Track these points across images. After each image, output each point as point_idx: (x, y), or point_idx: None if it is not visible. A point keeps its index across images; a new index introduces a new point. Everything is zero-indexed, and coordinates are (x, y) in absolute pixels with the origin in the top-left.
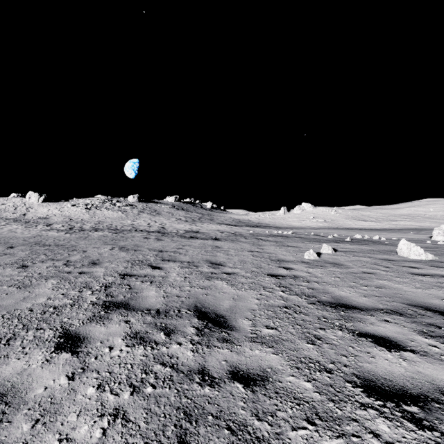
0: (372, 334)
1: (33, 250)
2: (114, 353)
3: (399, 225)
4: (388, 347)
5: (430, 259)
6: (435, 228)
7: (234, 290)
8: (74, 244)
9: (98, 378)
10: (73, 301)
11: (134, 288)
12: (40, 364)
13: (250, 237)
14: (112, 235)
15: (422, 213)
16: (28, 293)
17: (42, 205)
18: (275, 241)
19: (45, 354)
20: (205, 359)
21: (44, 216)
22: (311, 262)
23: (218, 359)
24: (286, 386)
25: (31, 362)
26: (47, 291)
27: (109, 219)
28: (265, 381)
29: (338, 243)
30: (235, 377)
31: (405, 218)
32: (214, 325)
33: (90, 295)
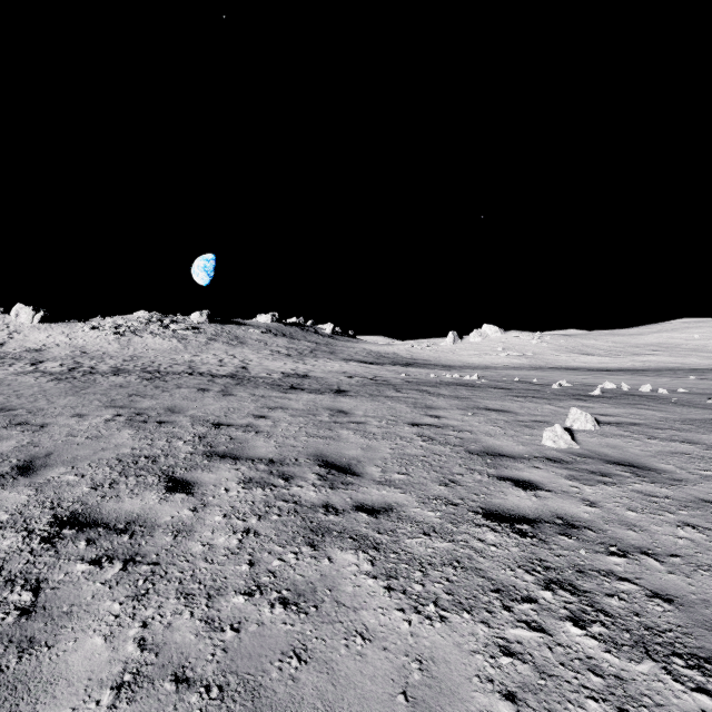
0: None
1: None
2: None
3: (648, 361)
4: None
5: None
6: None
7: (400, 614)
8: (40, 406)
9: None
10: None
11: (38, 612)
12: None
13: (405, 387)
14: (139, 384)
15: (681, 342)
16: None
17: (39, 328)
18: (456, 396)
19: None
20: None
21: (38, 347)
22: (568, 460)
23: None
24: None
25: None
26: None
27: (154, 352)
28: None
29: (584, 400)
30: None
31: (655, 350)
32: None
33: None
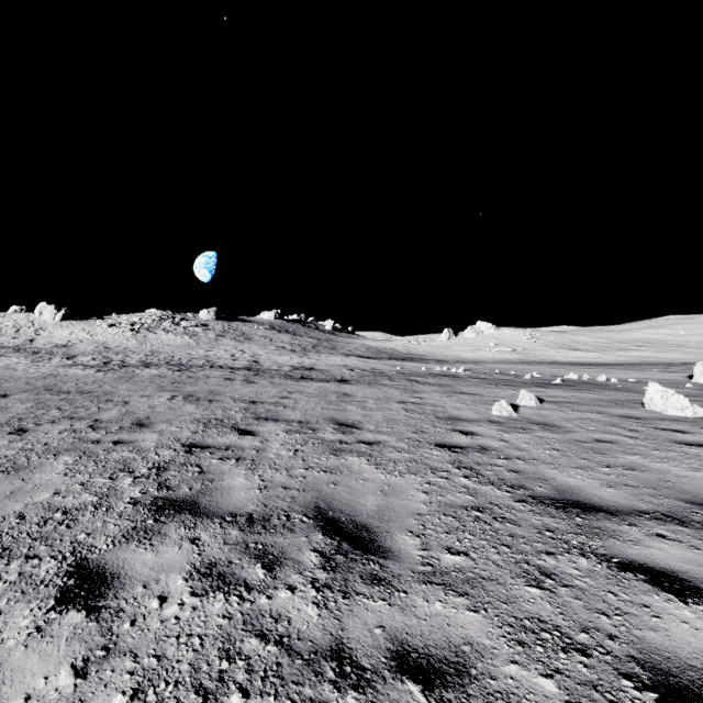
0: (642, 565)
1: (40, 401)
2: (167, 611)
3: (631, 356)
4: (679, 593)
5: (700, 416)
6: (697, 363)
7: (381, 474)
8: (110, 390)
9: (134, 672)
10: (100, 498)
11: (207, 472)
12: (23, 638)
13: (398, 378)
14: (173, 374)
15: (666, 338)
16: (21, 483)
17: (61, 325)
18: (440, 384)
19: (36, 613)
20: (341, 622)
21: (64, 343)
22: (504, 422)
23: (366, 622)
24: (507, 687)
25: (6, 633)
26: (55, 478)
27: (170, 348)
28: (463, 677)
29: (543, 387)
30: (404, 667)
31: (640, 345)
32: (353, 546)
33: (130, 486)
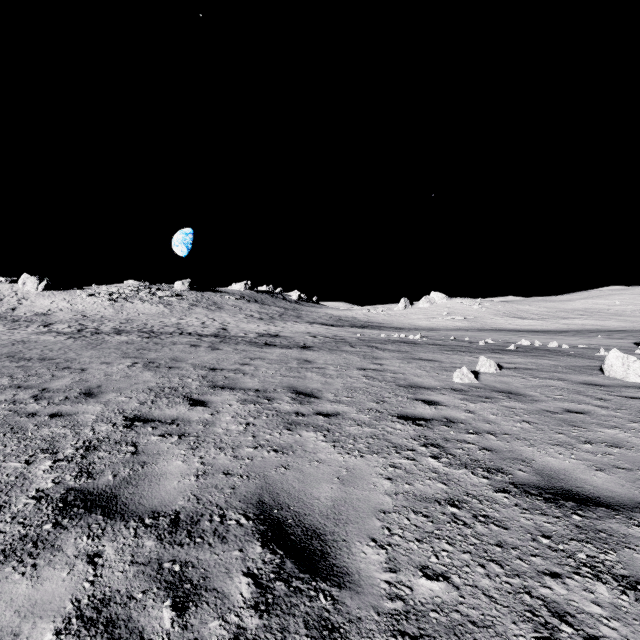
0: None
1: None
2: None
3: (573, 324)
4: None
5: None
6: None
7: (339, 455)
8: (72, 357)
9: None
10: None
11: (142, 453)
12: None
13: (359, 344)
14: (141, 341)
15: (604, 307)
16: None
17: (43, 295)
18: (399, 350)
19: None
20: None
21: (44, 312)
22: (467, 390)
23: None
24: None
25: None
26: None
27: (144, 316)
28: None
29: (499, 353)
30: None
31: (581, 314)
32: (299, 565)
33: (44, 473)
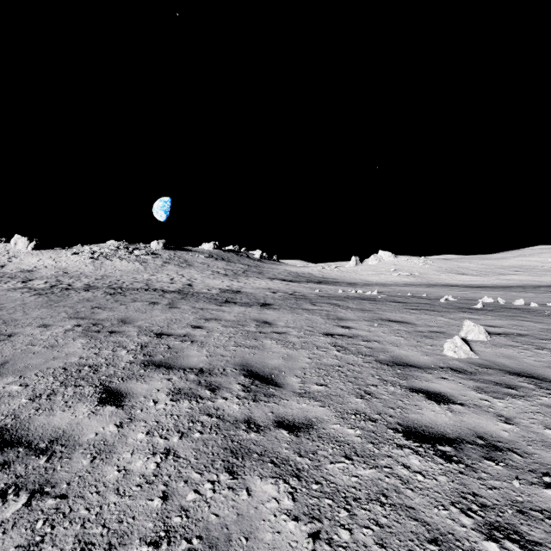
0: None
1: None
2: None
3: (512, 280)
4: None
5: None
6: None
7: None
8: (15, 317)
9: None
10: None
11: None
12: None
13: (319, 301)
14: (103, 298)
15: (537, 264)
16: None
17: (32, 254)
18: (362, 308)
19: None
20: None
21: (30, 269)
22: (472, 370)
23: None
24: None
25: None
26: None
27: (120, 272)
28: None
29: (470, 313)
30: None
31: (517, 270)
32: None
33: None
